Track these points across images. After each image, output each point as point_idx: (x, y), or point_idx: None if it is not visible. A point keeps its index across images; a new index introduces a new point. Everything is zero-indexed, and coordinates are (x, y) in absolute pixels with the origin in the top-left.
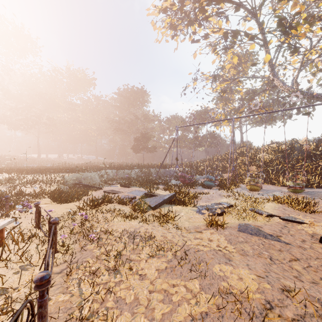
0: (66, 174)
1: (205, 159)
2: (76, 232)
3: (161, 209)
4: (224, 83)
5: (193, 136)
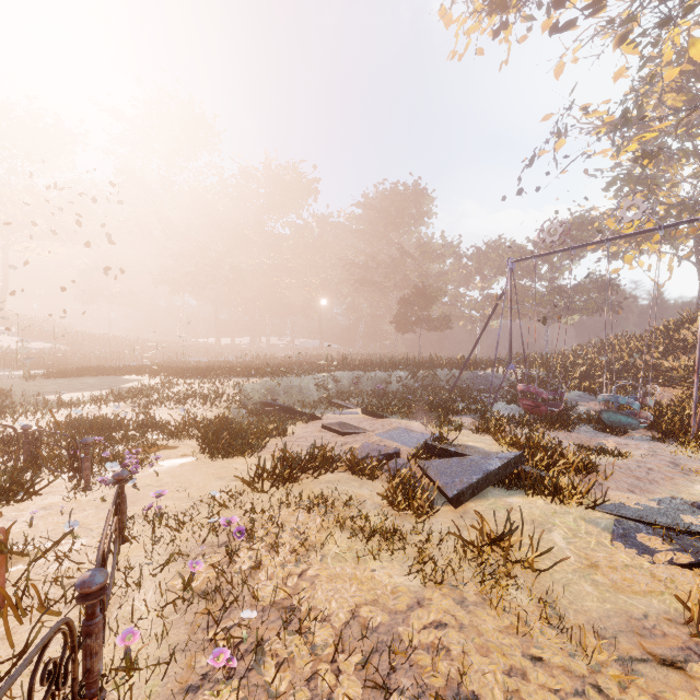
0: (248, 380)
1: (586, 345)
2: (193, 598)
3: (478, 502)
4: (653, 128)
5: (547, 287)
